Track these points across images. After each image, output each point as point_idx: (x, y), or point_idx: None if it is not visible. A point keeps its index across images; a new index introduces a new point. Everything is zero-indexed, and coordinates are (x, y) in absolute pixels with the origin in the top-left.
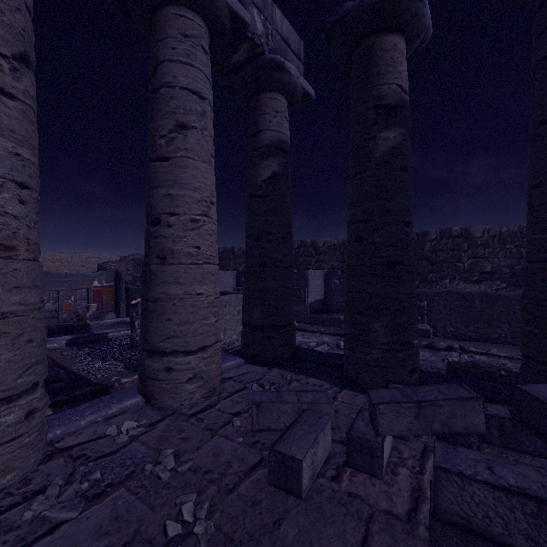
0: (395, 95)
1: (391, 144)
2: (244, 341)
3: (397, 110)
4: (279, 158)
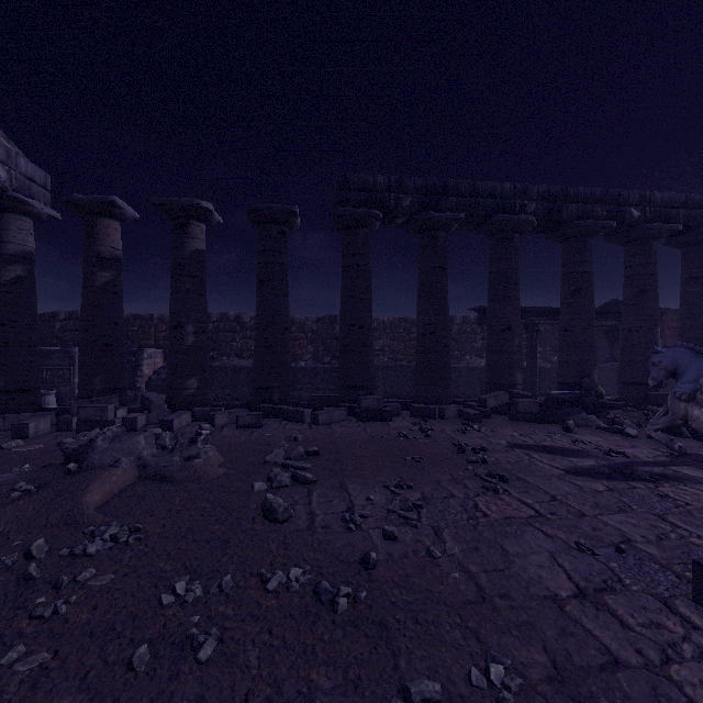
0: (109, 253)
1: (107, 280)
2: None
3: (111, 261)
4: (24, 265)
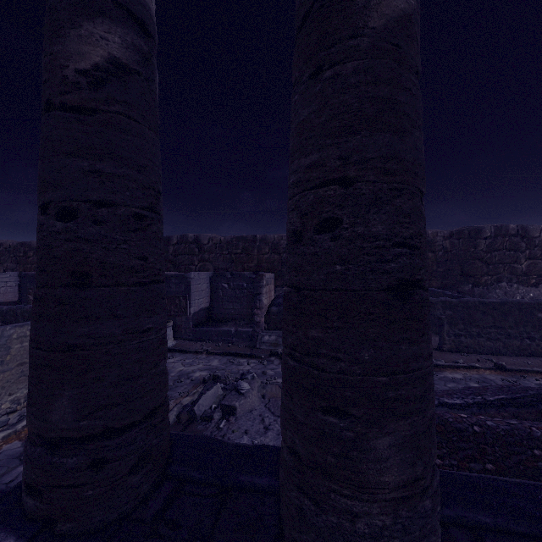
0: None
1: (403, 5)
2: (26, 479)
3: None
4: (129, 31)
